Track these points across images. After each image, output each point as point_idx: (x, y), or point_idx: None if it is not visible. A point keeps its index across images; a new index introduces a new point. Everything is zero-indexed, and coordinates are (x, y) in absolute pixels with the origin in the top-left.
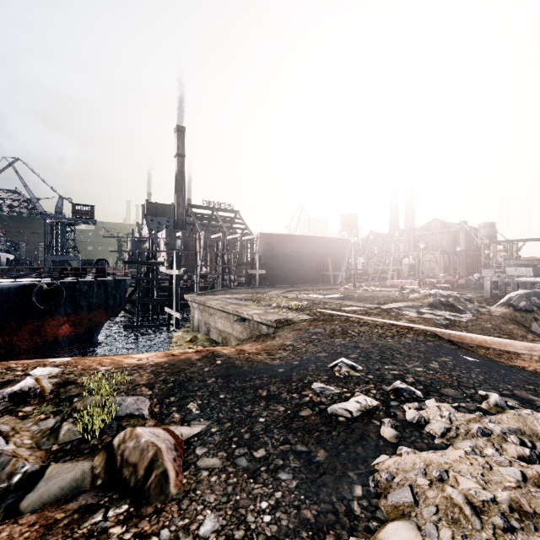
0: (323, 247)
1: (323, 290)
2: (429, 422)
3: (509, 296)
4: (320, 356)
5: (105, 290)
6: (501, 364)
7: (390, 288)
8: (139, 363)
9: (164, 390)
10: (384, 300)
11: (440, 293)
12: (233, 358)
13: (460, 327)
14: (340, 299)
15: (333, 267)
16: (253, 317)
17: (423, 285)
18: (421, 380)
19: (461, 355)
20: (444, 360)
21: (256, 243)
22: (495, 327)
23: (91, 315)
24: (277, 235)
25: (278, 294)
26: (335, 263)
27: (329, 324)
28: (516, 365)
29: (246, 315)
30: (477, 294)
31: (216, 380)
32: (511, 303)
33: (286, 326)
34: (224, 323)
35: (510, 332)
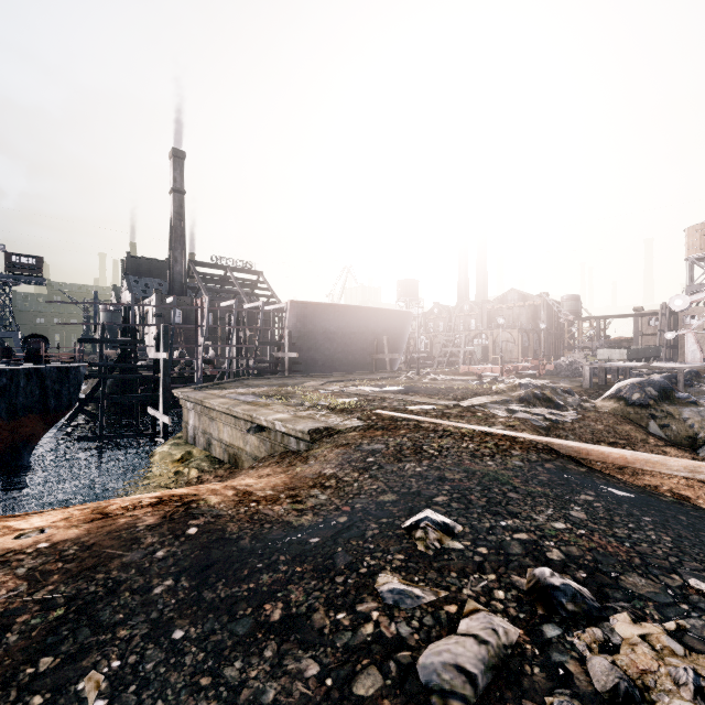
0: (377, 322)
1: (378, 380)
2: (651, 699)
3: (618, 386)
4: (384, 502)
5: (41, 384)
6: (664, 498)
7: (464, 377)
8: (14, 546)
9: (33, 633)
10: (462, 394)
11: (532, 383)
12: (224, 516)
13: (565, 431)
14: (403, 394)
15: (390, 349)
16: (275, 425)
17: (507, 372)
18: (575, 556)
19: (603, 486)
20: (586, 500)
21: (286, 315)
22: (609, 429)
23: (15, 423)
24: (314, 305)
25: (316, 387)
26: (392, 343)
27: (392, 435)
28: (646, 484)
29: (265, 421)
30: (573, 383)
31: (175, 583)
32: (622, 395)
33: (326, 438)
34: (231, 433)
35: (627, 436)
